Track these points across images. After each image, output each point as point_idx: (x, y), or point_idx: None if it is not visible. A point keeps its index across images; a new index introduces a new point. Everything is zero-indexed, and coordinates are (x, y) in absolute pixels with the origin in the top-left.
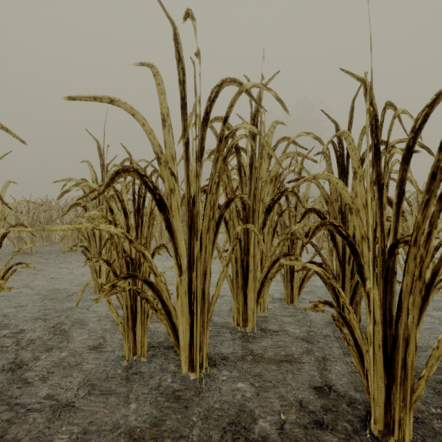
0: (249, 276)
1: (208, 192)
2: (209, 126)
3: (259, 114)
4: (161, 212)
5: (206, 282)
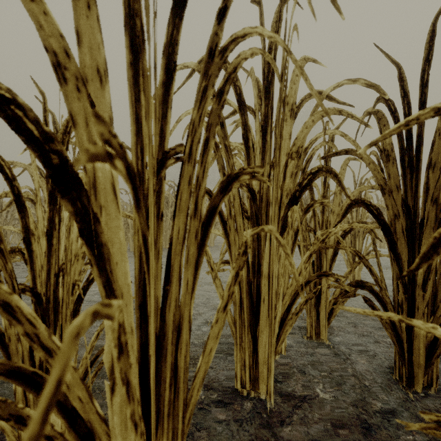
0: (261, 309)
1: (184, 158)
2: (197, 69)
3: (277, 47)
4: (65, 197)
5: (182, 346)
